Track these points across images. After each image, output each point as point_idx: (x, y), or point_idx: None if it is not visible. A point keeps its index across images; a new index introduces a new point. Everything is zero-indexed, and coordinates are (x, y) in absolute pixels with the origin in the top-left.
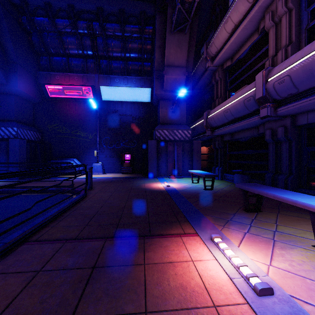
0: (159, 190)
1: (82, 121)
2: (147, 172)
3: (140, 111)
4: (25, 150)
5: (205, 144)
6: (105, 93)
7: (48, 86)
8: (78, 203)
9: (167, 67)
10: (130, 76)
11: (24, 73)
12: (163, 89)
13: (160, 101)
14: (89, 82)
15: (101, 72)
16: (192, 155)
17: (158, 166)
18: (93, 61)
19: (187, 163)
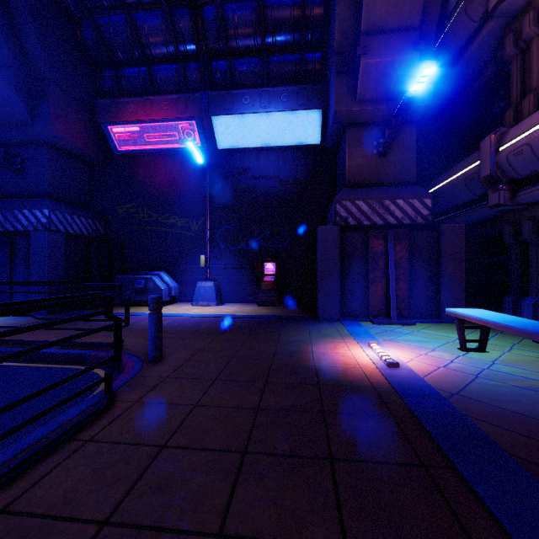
0: (365, 382)
1: (179, 196)
2: (315, 304)
3: (296, 168)
4: (64, 255)
5: (466, 236)
6: (223, 133)
7: (116, 129)
8: (38, 461)
9: (368, 36)
10: (275, 87)
11: (65, 100)
12: (356, 97)
13: (347, 129)
14: (190, 110)
15: (215, 88)
16: (436, 263)
17: (344, 290)
18: (197, 66)
19: (423, 285)
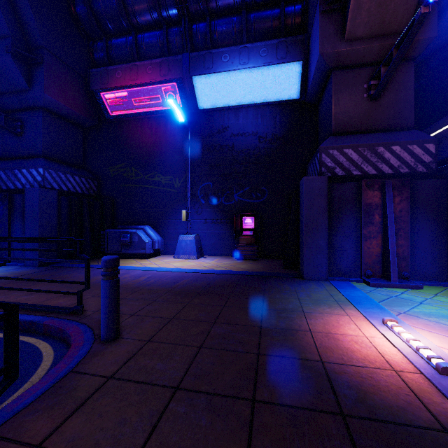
0: (424, 416)
1: (163, 155)
2: (296, 260)
3: (274, 123)
4: (56, 211)
5: None
6: (203, 93)
7: (107, 95)
8: None
9: None
10: (254, 43)
11: (59, 68)
12: (344, 36)
13: (334, 73)
14: (172, 72)
15: (195, 50)
16: (445, 216)
17: (332, 247)
18: (179, 30)
19: (428, 242)
